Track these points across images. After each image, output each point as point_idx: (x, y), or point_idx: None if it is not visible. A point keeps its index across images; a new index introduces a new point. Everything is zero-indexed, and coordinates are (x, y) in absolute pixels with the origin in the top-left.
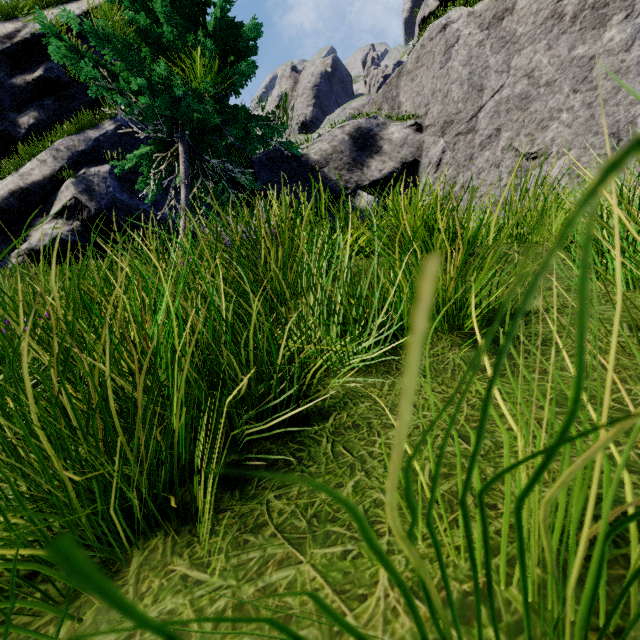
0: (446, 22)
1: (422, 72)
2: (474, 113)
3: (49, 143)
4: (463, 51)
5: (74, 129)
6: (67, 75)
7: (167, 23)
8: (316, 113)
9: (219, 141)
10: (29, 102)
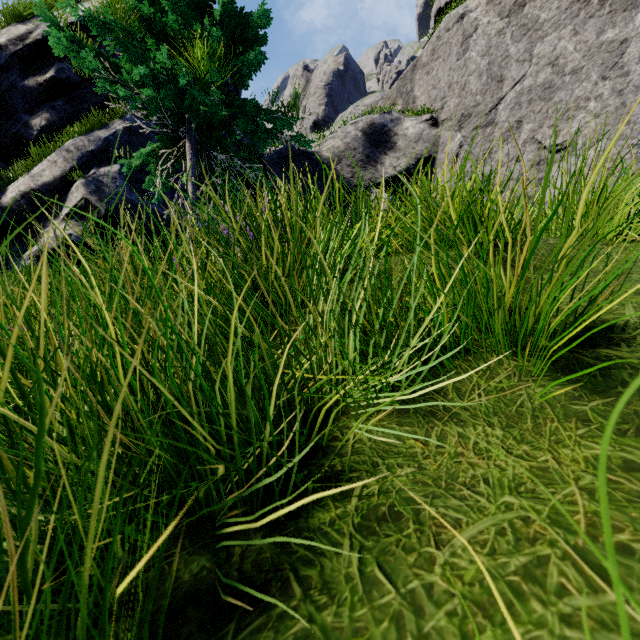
0: (463, 11)
1: (438, 64)
2: (493, 105)
3: (60, 144)
4: (482, 41)
5: (84, 129)
6: (78, 76)
7: (172, 11)
8: (328, 112)
9: (228, 138)
10: (41, 104)
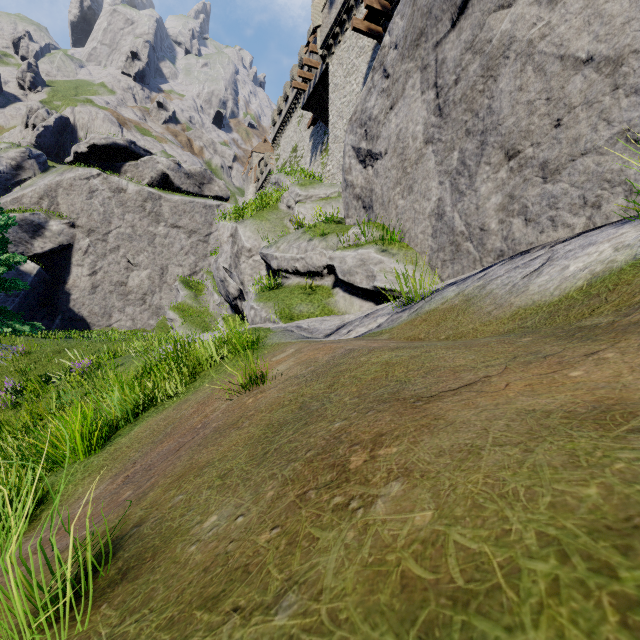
0: (90, 176)
1: (75, 194)
2: (107, 232)
3: None
4: (100, 197)
5: None
6: None
7: None
8: None
9: None
10: None
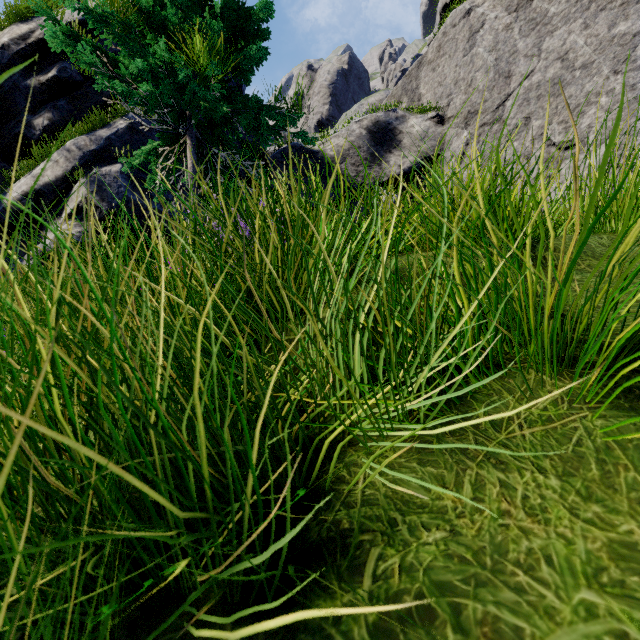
0: (470, 6)
1: (444, 61)
2: (501, 102)
3: (61, 143)
4: (489, 36)
5: (86, 128)
6: (80, 75)
7: (171, 3)
8: (332, 111)
9: (231, 135)
10: (43, 103)
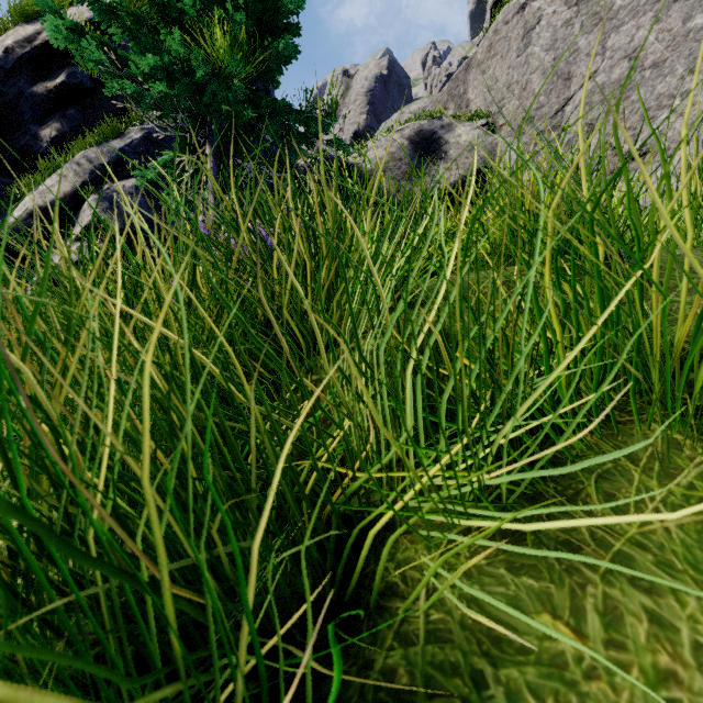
0: (525, 1)
1: (495, 62)
2: (559, 107)
3: (70, 156)
4: (546, 33)
5: (97, 139)
6: (92, 80)
7: None
8: (370, 121)
9: (257, 145)
10: (51, 112)
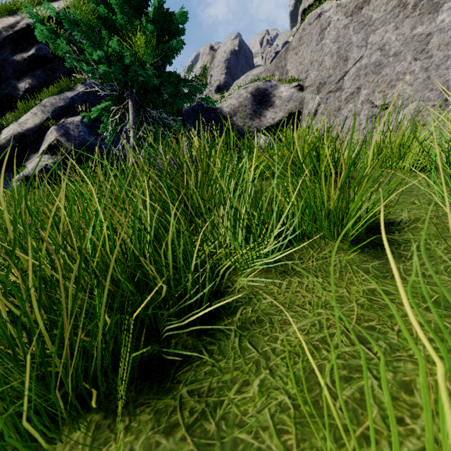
0: (321, 11)
1: (303, 48)
2: (341, 77)
3: (39, 101)
4: (333, 32)
5: (56, 91)
6: (52, 53)
7: (119, 12)
8: (227, 79)
9: (158, 98)
10: (25, 72)
